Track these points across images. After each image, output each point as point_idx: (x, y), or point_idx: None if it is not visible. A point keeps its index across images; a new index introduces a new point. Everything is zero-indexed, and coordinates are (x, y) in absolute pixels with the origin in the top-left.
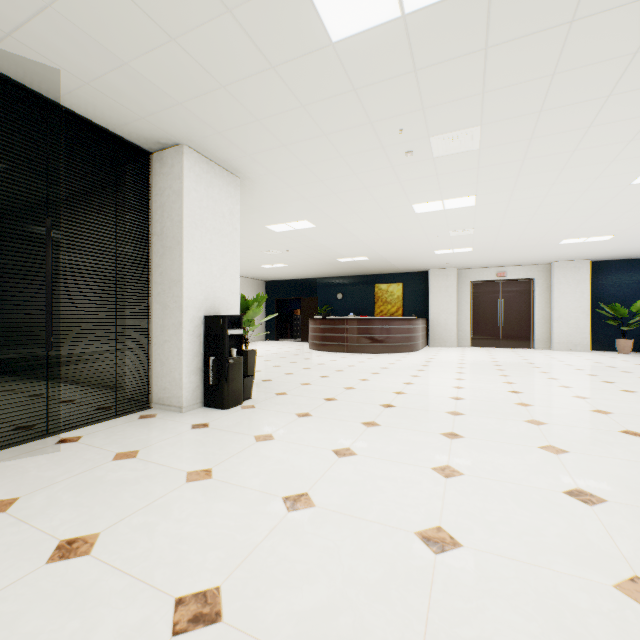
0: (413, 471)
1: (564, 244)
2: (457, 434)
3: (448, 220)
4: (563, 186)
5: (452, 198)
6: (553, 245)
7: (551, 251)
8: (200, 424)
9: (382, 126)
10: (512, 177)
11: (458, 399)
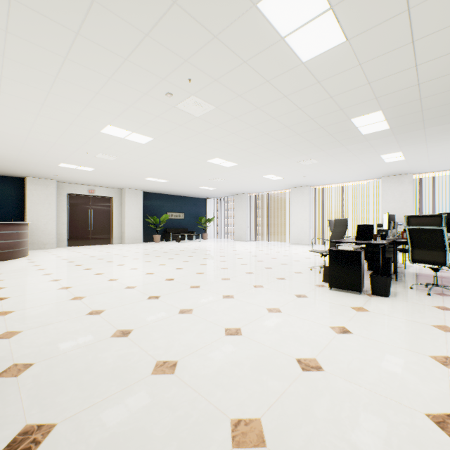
0: (272, 317)
1: (146, 180)
2: (228, 295)
3: (113, 146)
4: (191, 152)
5: (141, 134)
6: (140, 179)
7: (134, 182)
8: (19, 438)
9: (187, 68)
10: (183, 138)
11: (172, 279)
